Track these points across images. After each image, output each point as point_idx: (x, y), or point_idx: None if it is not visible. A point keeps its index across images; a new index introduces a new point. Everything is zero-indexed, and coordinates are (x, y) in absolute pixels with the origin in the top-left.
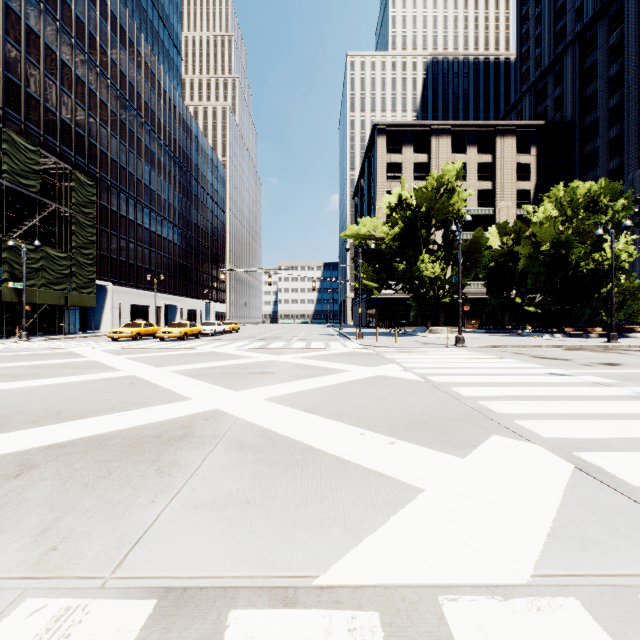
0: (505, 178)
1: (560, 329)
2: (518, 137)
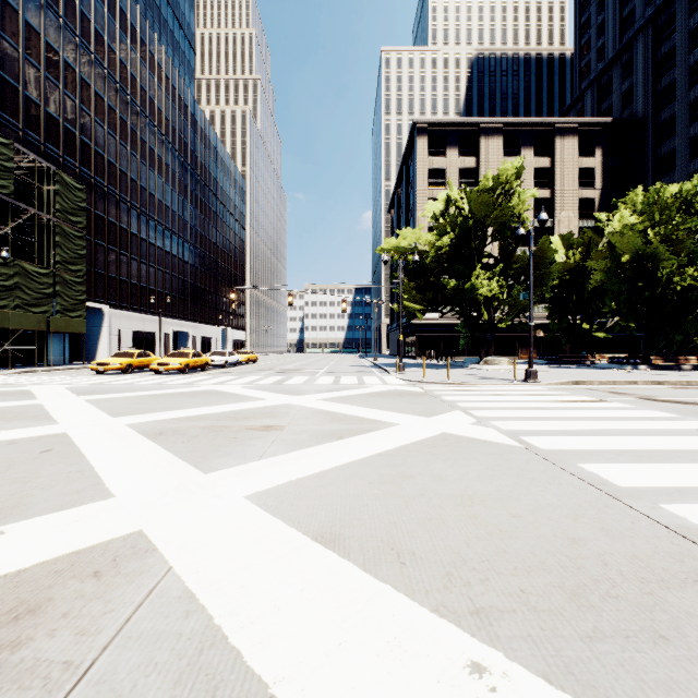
0: (566, 184)
1: (645, 360)
2: (581, 137)
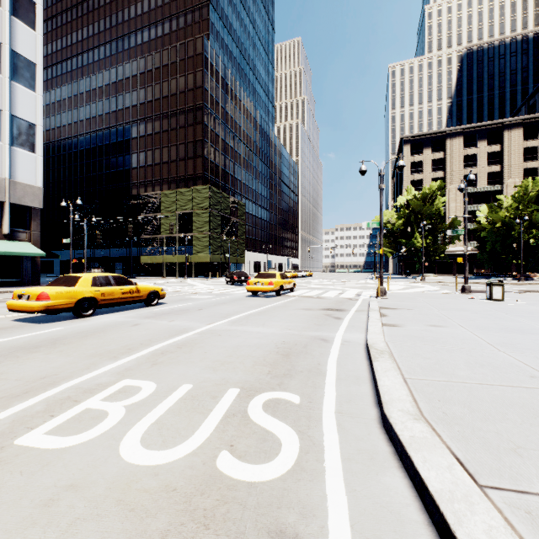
0: (512, 161)
1: (512, 275)
2: (526, 127)
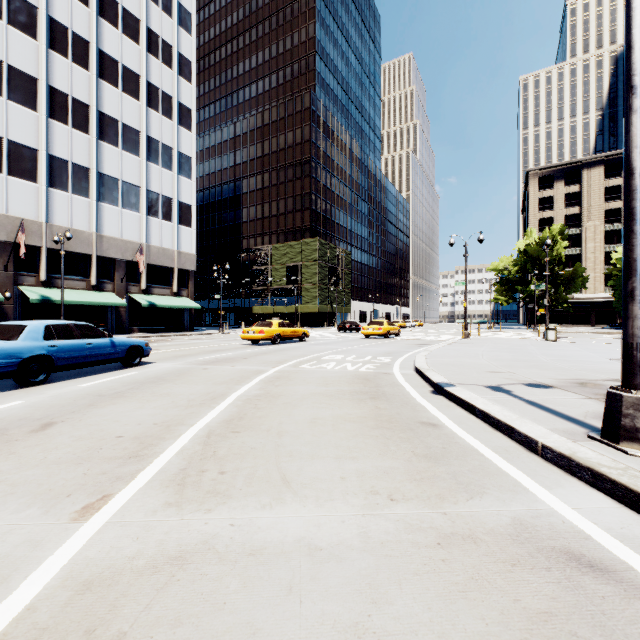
0: None
1: None
2: None
